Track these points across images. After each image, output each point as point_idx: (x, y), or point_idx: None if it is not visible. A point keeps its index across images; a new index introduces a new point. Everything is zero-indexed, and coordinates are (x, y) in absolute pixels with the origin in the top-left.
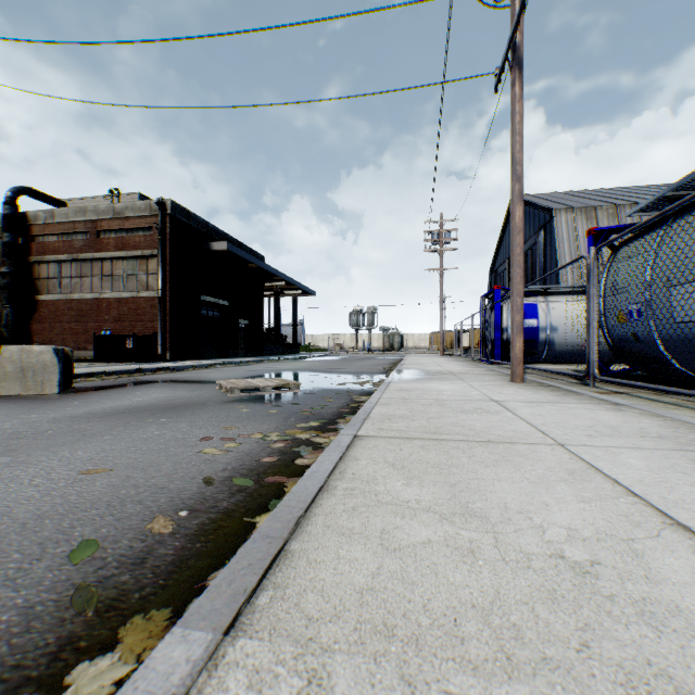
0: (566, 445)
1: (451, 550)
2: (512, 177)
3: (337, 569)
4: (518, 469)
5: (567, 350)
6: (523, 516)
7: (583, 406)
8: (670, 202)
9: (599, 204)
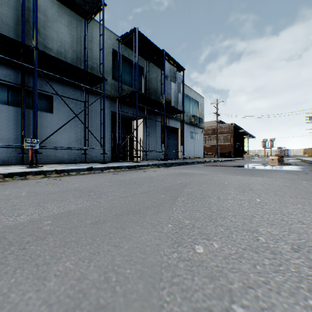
0: None
1: None
2: None
3: None
4: None
5: None
6: None
7: None
8: None
9: None
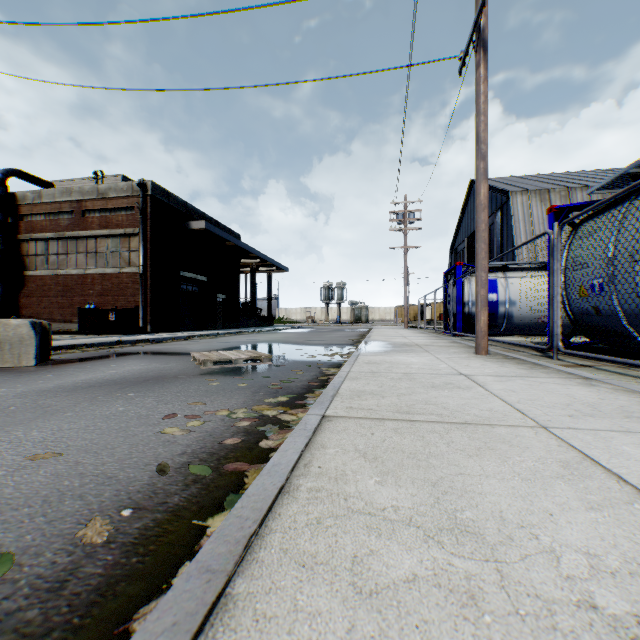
0: (549, 428)
1: (444, 593)
2: (476, 156)
3: (292, 633)
4: (505, 460)
5: (525, 322)
6: (526, 532)
7: (554, 381)
8: (632, 179)
9: (553, 187)
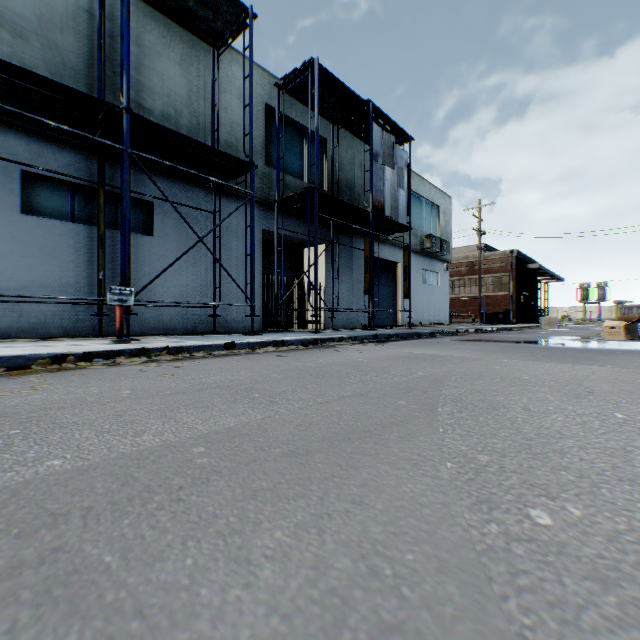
0: None
1: None
2: None
3: None
4: None
5: None
6: None
7: None
8: None
9: None
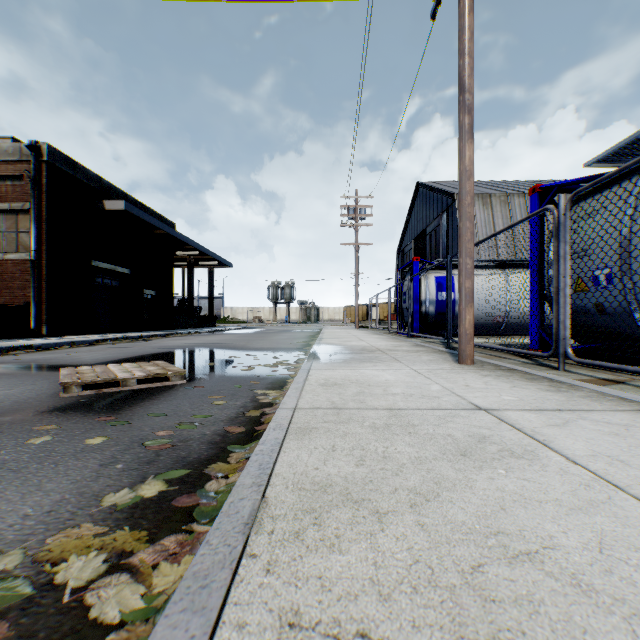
0: None
1: None
2: (460, 109)
3: None
4: None
5: (481, 322)
6: None
7: (634, 420)
8: None
9: (494, 192)
